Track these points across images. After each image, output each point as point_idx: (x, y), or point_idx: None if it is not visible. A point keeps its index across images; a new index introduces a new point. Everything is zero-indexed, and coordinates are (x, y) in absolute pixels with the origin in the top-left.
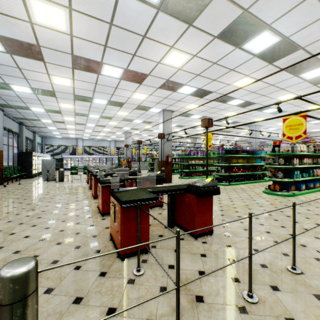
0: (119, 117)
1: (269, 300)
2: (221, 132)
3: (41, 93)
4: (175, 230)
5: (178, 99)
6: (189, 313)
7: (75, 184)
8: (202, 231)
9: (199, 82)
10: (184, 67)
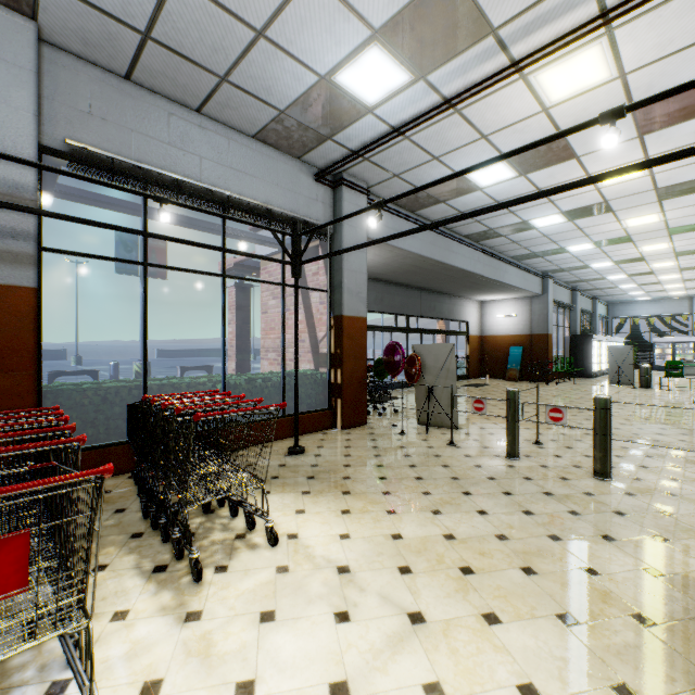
0: None
1: None
2: None
3: (607, 244)
4: None
5: None
6: None
7: (672, 395)
8: None
9: None
10: None
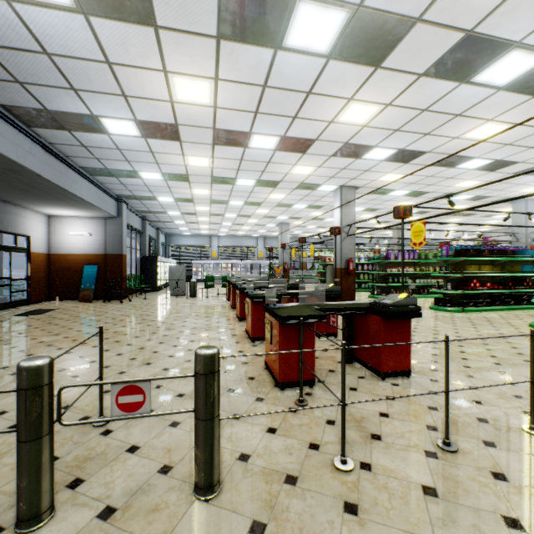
0: (271, 202)
1: (475, 453)
2: (453, 216)
3: (172, 179)
4: (353, 366)
5: (365, 169)
6: (360, 446)
7: (211, 301)
8: (392, 369)
9: (399, 141)
10: (372, 123)
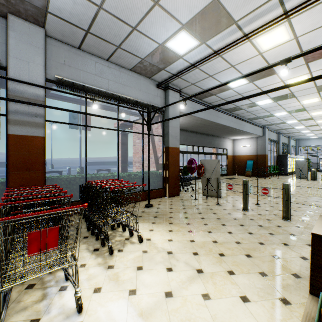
0: None
1: None
2: None
3: (294, 112)
4: None
5: None
6: None
7: None
8: None
9: None
10: None
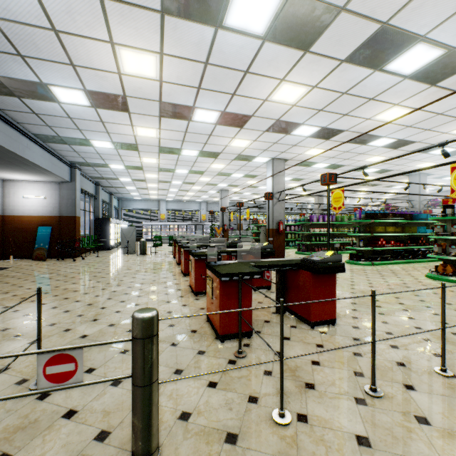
0: (213, 171)
1: (398, 397)
2: (362, 186)
3: (123, 148)
4: (286, 316)
5: (293, 144)
6: (296, 396)
7: (159, 259)
8: (320, 318)
9: (322, 119)
10: (300, 102)
